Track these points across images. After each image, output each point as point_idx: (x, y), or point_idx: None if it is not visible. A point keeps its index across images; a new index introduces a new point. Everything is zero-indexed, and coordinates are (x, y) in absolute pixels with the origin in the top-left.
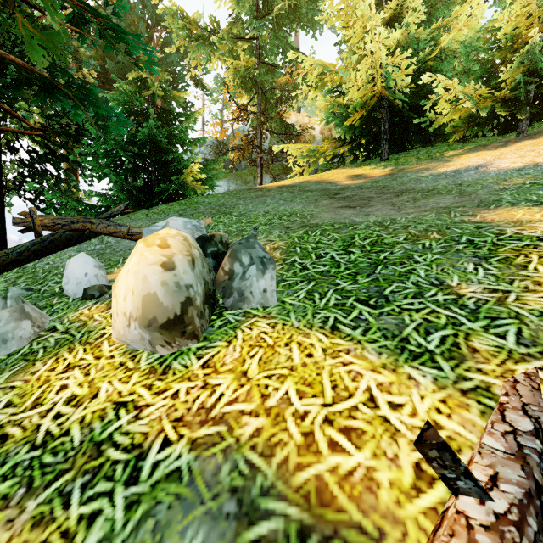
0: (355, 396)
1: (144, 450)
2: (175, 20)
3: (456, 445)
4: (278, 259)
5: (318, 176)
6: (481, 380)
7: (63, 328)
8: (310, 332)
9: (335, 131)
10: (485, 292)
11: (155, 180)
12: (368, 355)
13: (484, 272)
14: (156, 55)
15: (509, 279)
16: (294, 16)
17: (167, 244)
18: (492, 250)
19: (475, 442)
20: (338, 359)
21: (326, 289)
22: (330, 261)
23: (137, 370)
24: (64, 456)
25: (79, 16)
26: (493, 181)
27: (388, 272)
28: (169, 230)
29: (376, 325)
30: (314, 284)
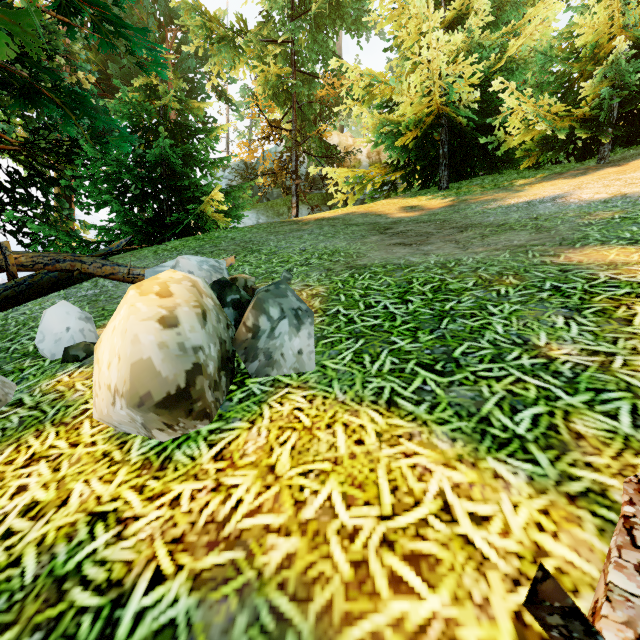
0: (424, 504)
1: (125, 591)
2: (192, 16)
3: (570, 582)
4: (317, 309)
5: (365, 208)
6: (593, 480)
7: (32, 402)
8: (360, 408)
9: (384, 155)
10: (583, 354)
11: (168, 210)
12: (438, 441)
13: (579, 328)
14: (169, 58)
15: (611, 337)
16: (337, 16)
17: (169, 292)
18: (585, 300)
19: (596, 577)
20: (397, 447)
21: (378, 349)
22: (383, 312)
23: (126, 463)
24: (8, 601)
25: (68, 3)
26: (575, 214)
27: (456, 327)
28: (173, 272)
29: (445, 399)
30: (363, 343)
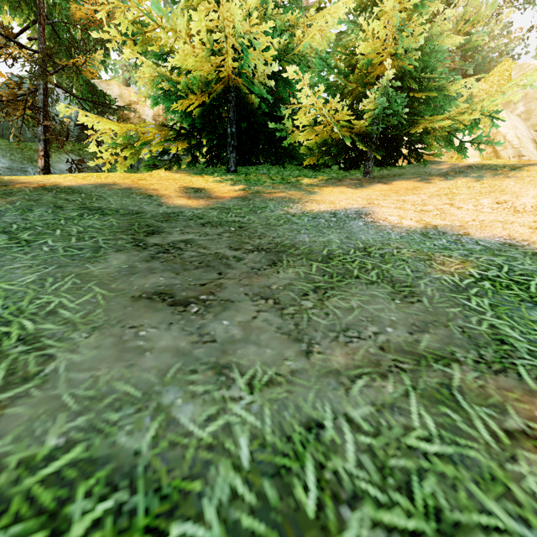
0: None
1: None
2: None
3: None
4: None
5: (134, 179)
6: None
7: None
8: None
9: None
10: None
11: None
12: None
13: None
14: None
15: None
16: None
17: None
18: None
19: None
20: None
21: None
22: None
23: None
24: None
25: None
26: (413, 254)
27: None
28: None
29: None
30: None
